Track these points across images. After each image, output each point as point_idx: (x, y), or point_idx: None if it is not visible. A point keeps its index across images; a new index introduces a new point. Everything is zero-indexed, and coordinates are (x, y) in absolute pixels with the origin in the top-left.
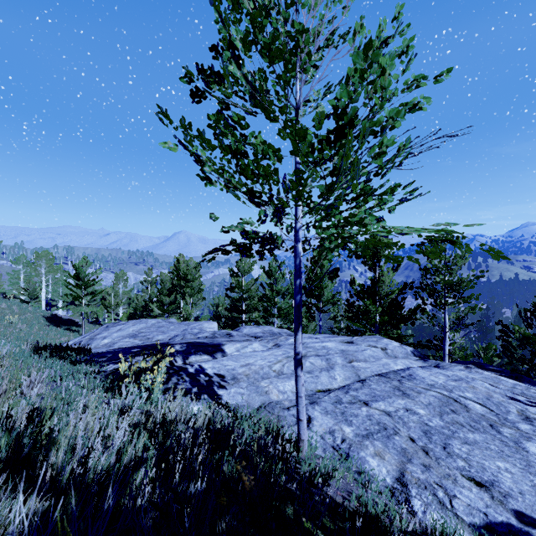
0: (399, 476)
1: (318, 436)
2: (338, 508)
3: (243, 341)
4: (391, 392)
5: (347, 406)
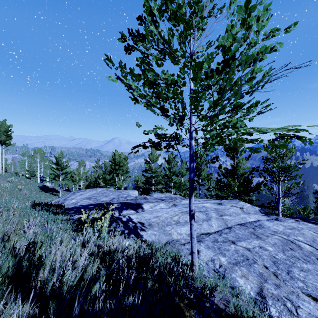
0: (259, 291)
1: (204, 263)
2: (222, 312)
3: (154, 202)
4: (249, 235)
5: (222, 244)
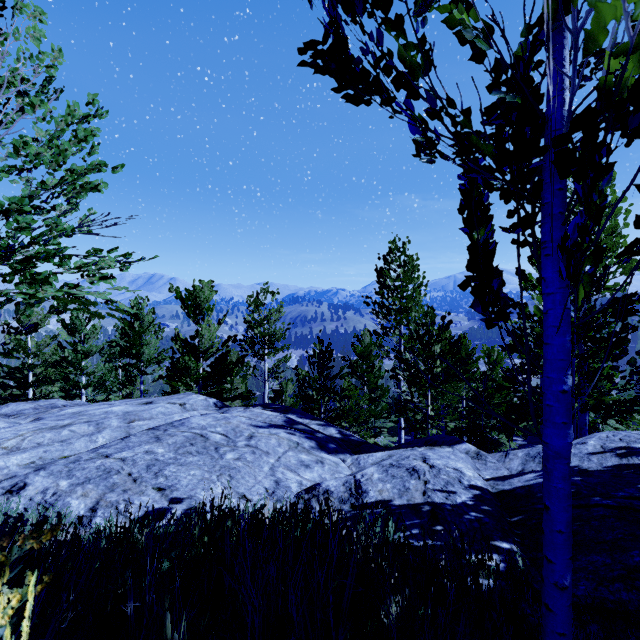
0: (94, 505)
1: (26, 499)
2: None
3: None
4: (146, 441)
5: (82, 463)
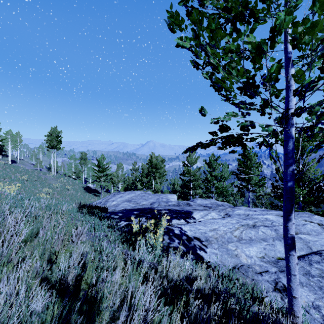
0: None
1: (301, 309)
2: None
3: (202, 210)
4: None
5: (321, 280)
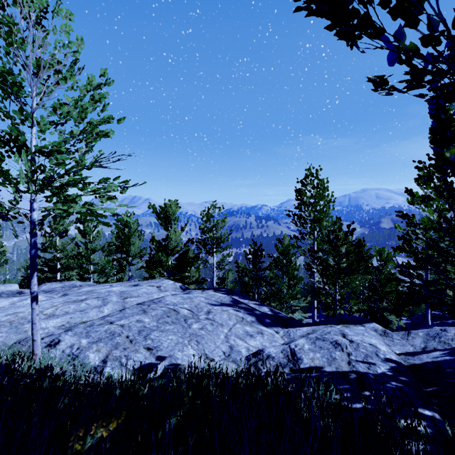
0: (105, 358)
1: (60, 351)
2: None
3: (26, 295)
4: (137, 313)
5: (95, 327)
